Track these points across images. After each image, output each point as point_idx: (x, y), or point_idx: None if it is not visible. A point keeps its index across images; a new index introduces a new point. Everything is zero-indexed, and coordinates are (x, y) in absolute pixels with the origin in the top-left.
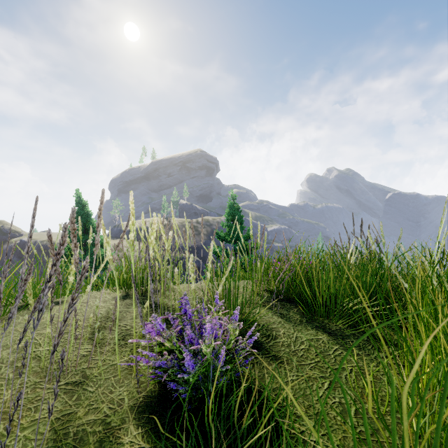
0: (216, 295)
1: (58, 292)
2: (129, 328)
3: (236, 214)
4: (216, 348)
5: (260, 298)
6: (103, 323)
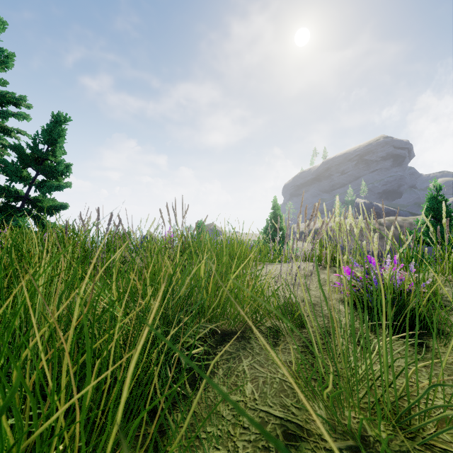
0: (395, 257)
1: (275, 259)
2: (326, 279)
3: (438, 210)
4: (393, 281)
5: (452, 284)
6: (309, 274)
